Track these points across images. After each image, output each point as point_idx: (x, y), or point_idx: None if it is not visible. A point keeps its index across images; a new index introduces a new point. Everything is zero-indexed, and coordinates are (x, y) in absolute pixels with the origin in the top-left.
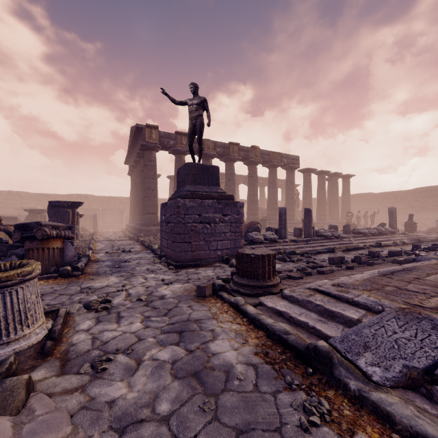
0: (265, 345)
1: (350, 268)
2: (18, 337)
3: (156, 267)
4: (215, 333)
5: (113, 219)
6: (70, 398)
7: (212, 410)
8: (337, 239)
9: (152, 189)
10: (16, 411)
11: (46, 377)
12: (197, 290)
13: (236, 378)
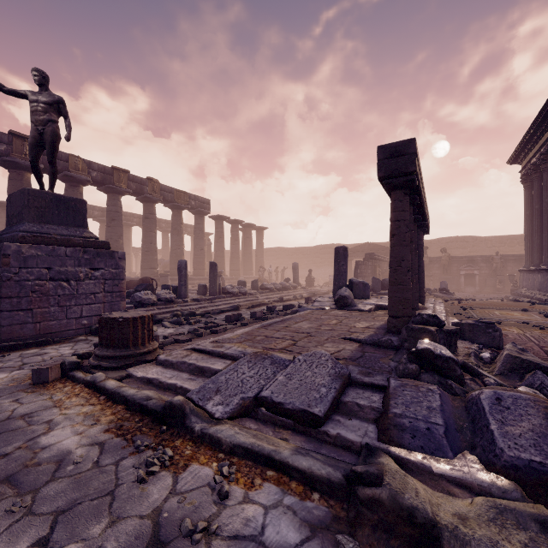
0: (122, 418)
1: (245, 325)
2: None
3: None
4: (54, 423)
5: None
6: None
7: (26, 507)
8: (244, 296)
9: None
10: None
11: None
12: (33, 376)
13: (72, 463)
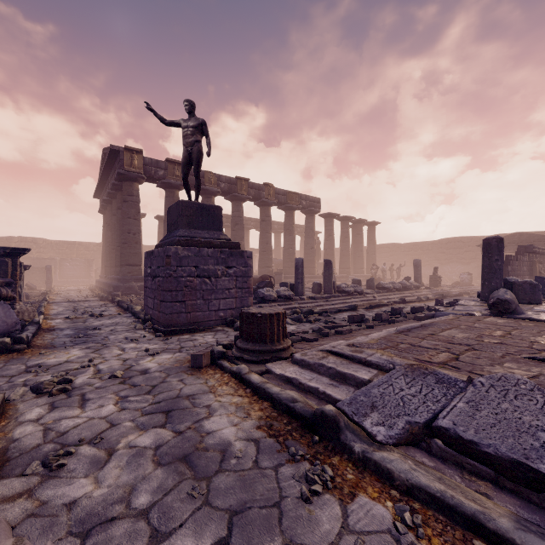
0: (270, 417)
1: (370, 327)
2: None
3: (138, 335)
4: (212, 409)
5: (76, 272)
6: (11, 507)
7: (203, 495)
8: (359, 296)
9: (134, 232)
10: None
11: None
12: (191, 360)
13: (234, 456)
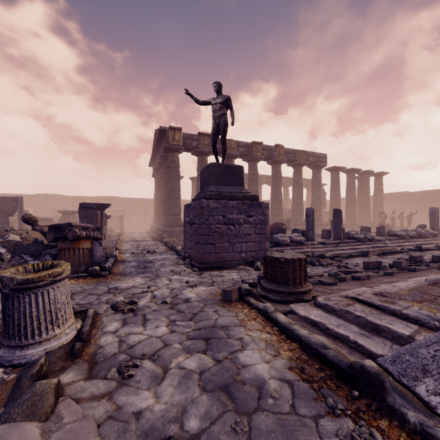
0: (300, 359)
1: (389, 274)
2: (50, 337)
3: (180, 269)
4: (244, 342)
5: (138, 220)
6: (98, 405)
7: (245, 432)
8: (370, 242)
9: (176, 190)
10: (44, 417)
11: (75, 380)
12: (223, 294)
13: (270, 395)
